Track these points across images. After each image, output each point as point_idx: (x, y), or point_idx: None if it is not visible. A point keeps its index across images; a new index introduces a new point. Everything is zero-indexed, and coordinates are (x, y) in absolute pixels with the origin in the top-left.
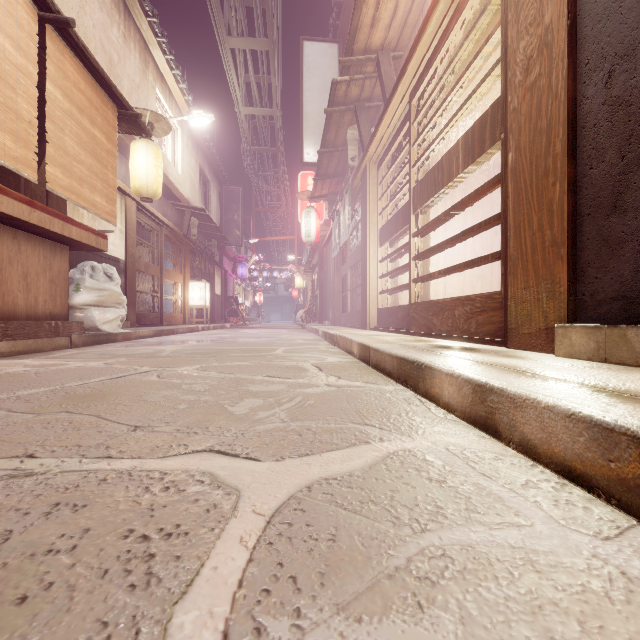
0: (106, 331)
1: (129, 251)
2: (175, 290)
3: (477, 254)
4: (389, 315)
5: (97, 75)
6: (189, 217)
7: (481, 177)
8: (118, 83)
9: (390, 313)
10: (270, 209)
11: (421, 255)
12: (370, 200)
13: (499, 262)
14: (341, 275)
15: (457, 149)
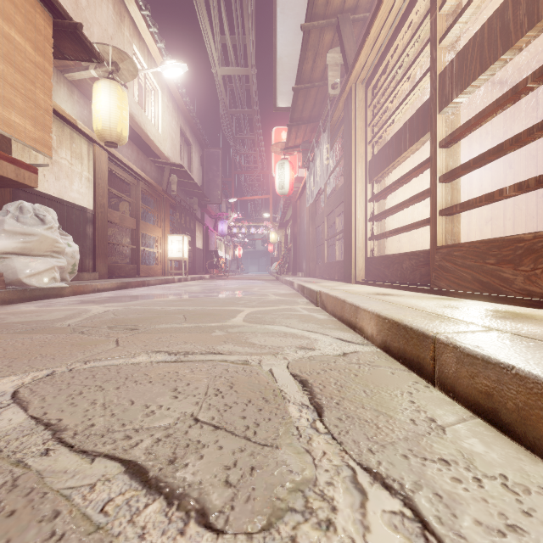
0: (33, 285)
1: (98, 201)
2: (155, 243)
3: (487, 191)
4: (386, 265)
5: None
6: (168, 173)
7: (492, 98)
8: (87, 28)
9: (387, 263)
10: (247, 171)
11: (462, 168)
12: (356, 127)
13: (515, 201)
14: (316, 225)
15: None
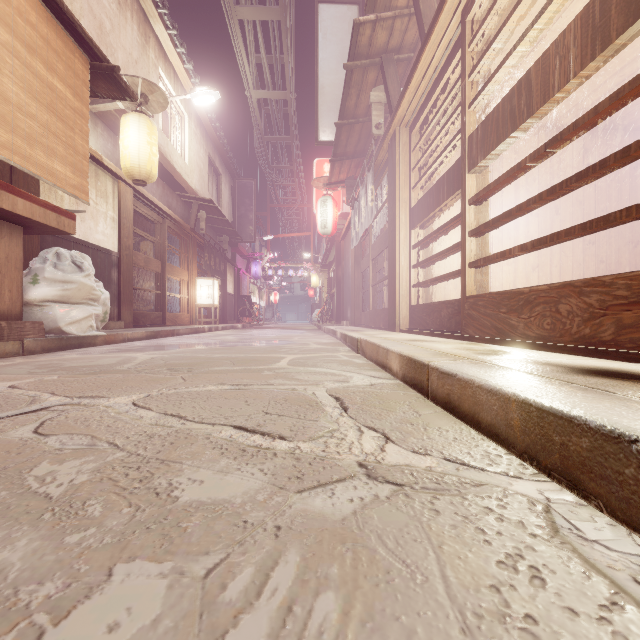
0: (72, 333)
1: (123, 242)
2: (182, 288)
3: (533, 238)
4: (427, 313)
5: (54, 7)
6: (196, 209)
7: (538, 142)
8: (111, 54)
9: (428, 311)
10: (285, 205)
11: (484, 227)
12: (400, 172)
13: (561, 248)
14: (361, 269)
15: (564, 43)
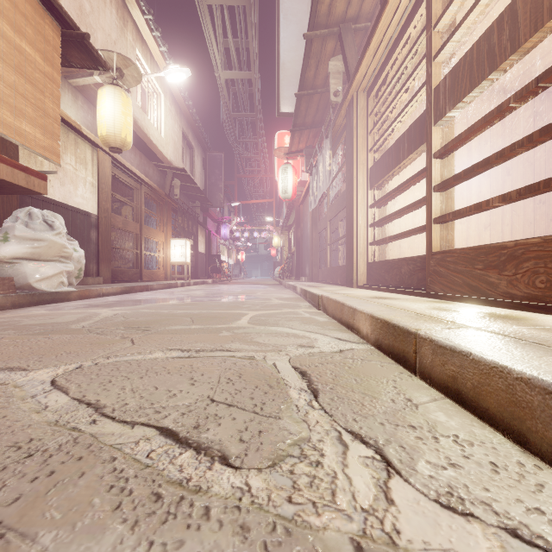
0: (42, 289)
1: (102, 206)
2: (158, 247)
3: (486, 198)
4: (385, 270)
5: None
6: (171, 177)
7: (491, 106)
8: (90, 34)
9: (387, 268)
10: (250, 175)
11: (454, 179)
12: (358, 135)
13: (513, 207)
14: (319, 230)
15: None
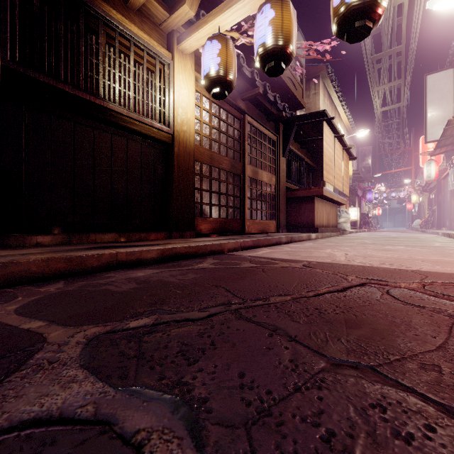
0: (347, 231)
1: None
2: None
3: None
4: None
5: (348, 153)
6: None
7: None
8: None
9: None
10: (390, 151)
11: None
12: None
13: None
14: None
15: None
